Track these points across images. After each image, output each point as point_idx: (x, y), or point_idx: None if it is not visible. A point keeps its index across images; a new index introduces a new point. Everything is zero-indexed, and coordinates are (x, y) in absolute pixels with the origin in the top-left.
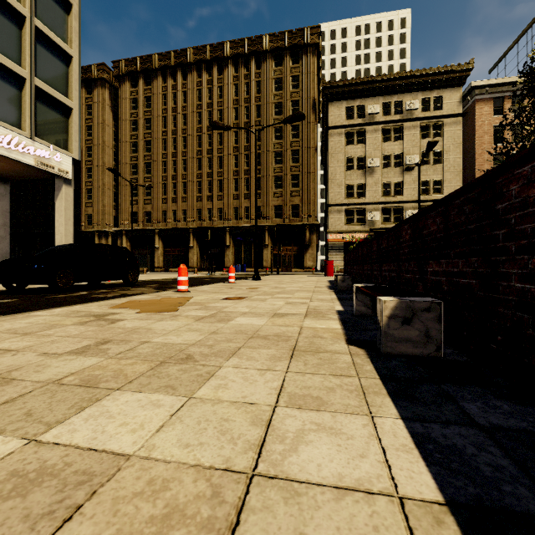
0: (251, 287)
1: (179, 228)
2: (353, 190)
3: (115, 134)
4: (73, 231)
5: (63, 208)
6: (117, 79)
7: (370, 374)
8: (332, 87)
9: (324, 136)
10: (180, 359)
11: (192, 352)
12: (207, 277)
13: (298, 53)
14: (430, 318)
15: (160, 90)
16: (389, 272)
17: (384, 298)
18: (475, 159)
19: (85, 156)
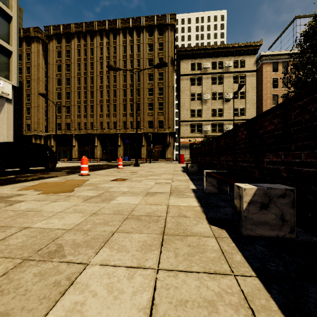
0: (132, 171)
1: (88, 134)
2: (194, 112)
3: (46, 73)
4: (17, 134)
5: (6, 118)
6: (47, 38)
7: (245, 270)
8: (182, 51)
9: (178, 80)
10: (47, 252)
11: (65, 241)
12: (105, 165)
13: (163, 29)
14: (284, 204)
15: (76, 46)
16: (226, 162)
17: (243, 186)
18: (262, 96)
19: (25, 86)
